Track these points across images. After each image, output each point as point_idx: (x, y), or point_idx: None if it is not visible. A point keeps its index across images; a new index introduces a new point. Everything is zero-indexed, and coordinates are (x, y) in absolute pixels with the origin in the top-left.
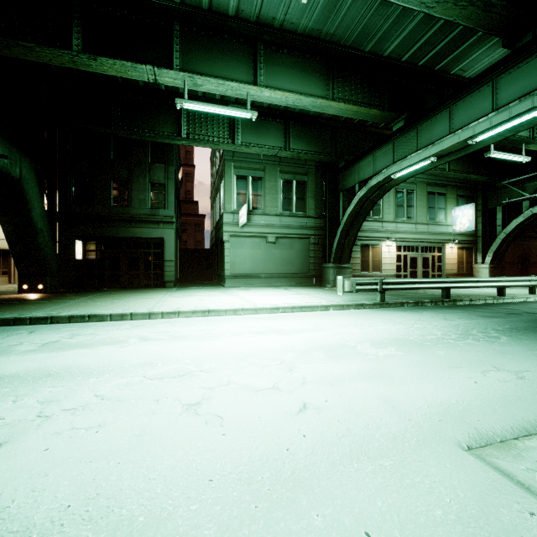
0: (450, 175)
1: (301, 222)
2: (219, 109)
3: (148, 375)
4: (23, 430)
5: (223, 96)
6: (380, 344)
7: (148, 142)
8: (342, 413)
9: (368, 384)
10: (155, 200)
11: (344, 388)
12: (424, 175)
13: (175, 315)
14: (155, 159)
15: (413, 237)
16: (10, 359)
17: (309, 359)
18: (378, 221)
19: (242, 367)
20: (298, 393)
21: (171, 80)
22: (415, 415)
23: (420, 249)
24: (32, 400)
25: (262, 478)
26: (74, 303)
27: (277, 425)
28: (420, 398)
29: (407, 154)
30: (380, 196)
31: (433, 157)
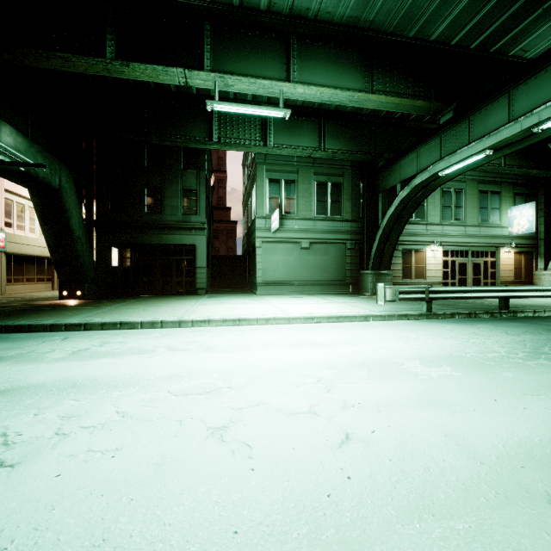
0: (506, 171)
1: (337, 226)
2: (250, 109)
3: (173, 390)
4: (39, 449)
5: (255, 97)
6: (432, 362)
7: (180, 148)
8: (394, 449)
9: (423, 412)
10: (187, 206)
11: (393, 416)
12: (475, 172)
13: (205, 323)
14: (187, 165)
15: (462, 240)
16: (40, 367)
17: (349, 378)
18: (422, 223)
19: (274, 385)
20: (338, 419)
21: (202, 82)
22: (488, 458)
23: (470, 254)
24: (53, 414)
25: (298, 535)
26: (108, 309)
27: (315, 461)
28: (492, 435)
29: (457, 149)
30: (425, 196)
31: (488, 150)
